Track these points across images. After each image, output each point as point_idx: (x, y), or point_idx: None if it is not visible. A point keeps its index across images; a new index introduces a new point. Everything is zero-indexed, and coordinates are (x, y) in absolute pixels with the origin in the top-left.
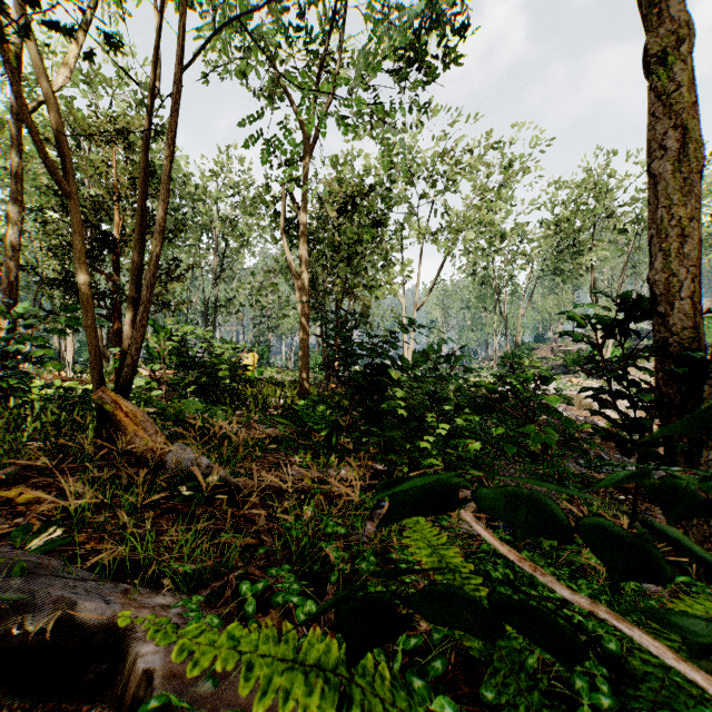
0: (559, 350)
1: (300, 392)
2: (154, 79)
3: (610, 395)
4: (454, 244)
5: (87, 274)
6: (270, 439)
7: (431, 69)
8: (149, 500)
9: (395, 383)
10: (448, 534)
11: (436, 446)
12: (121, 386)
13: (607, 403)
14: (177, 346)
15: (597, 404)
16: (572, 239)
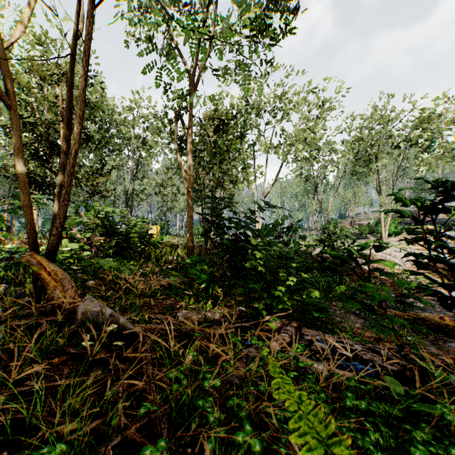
0: (354, 224)
1: (188, 252)
2: (76, 21)
3: (433, 260)
4: (289, 154)
5: (24, 166)
6: (165, 287)
7: (275, 35)
8: (24, 374)
9: (254, 247)
10: (309, 382)
11: (286, 294)
12: (49, 251)
13: (431, 266)
14: (103, 221)
15: (417, 266)
16: (364, 152)
